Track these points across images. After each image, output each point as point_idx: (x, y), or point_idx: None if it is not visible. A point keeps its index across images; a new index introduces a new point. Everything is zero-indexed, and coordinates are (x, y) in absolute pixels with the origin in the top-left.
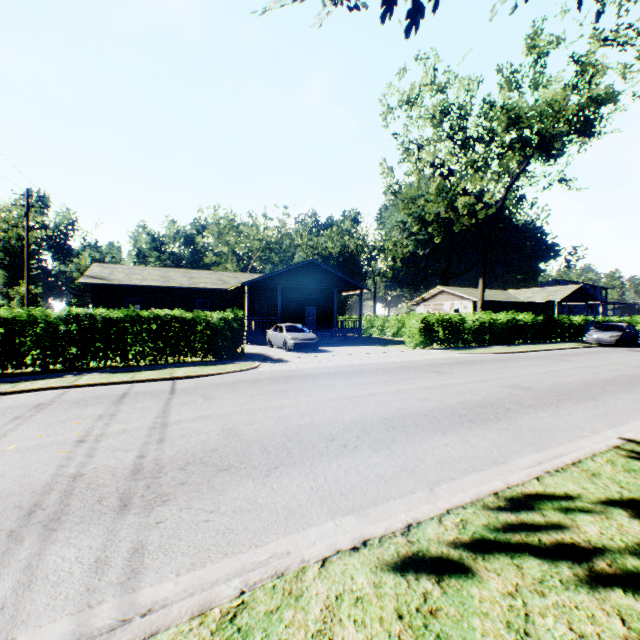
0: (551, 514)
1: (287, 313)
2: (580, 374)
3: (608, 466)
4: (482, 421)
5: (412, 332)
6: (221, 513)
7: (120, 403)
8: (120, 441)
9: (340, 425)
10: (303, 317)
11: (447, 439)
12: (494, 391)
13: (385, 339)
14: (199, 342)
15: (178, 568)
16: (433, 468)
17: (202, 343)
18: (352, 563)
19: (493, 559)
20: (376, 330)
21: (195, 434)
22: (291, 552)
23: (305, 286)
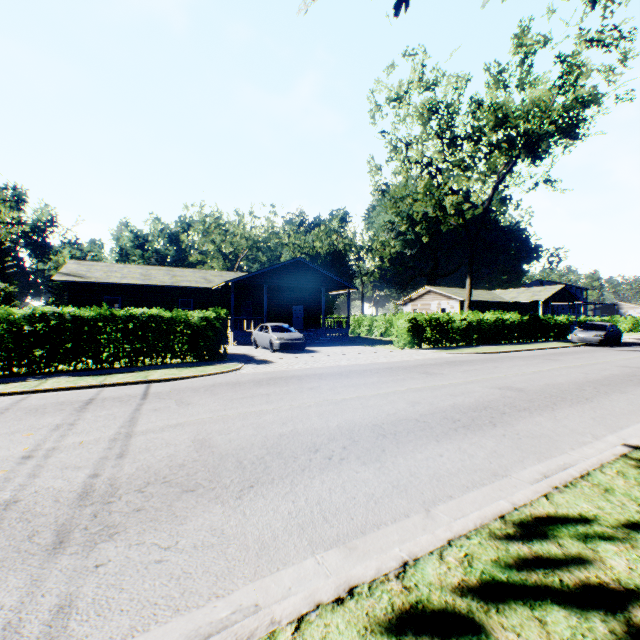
0: (569, 543)
1: (274, 313)
2: (570, 374)
3: (620, 479)
4: (477, 427)
5: (400, 332)
6: (179, 550)
7: (83, 410)
8: (73, 456)
9: (325, 433)
10: (290, 317)
11: (442, 448)
12: (486, 393)
13: (373, 339)
14: (179, 342)
15: (111, 635)
16: (428, 484)
17: (182, 344)
18: (335, 623)
19: (509, 611)
20: (364, 330)
21: (162, 446)
22: (260, 604)
23: (292, 285)
